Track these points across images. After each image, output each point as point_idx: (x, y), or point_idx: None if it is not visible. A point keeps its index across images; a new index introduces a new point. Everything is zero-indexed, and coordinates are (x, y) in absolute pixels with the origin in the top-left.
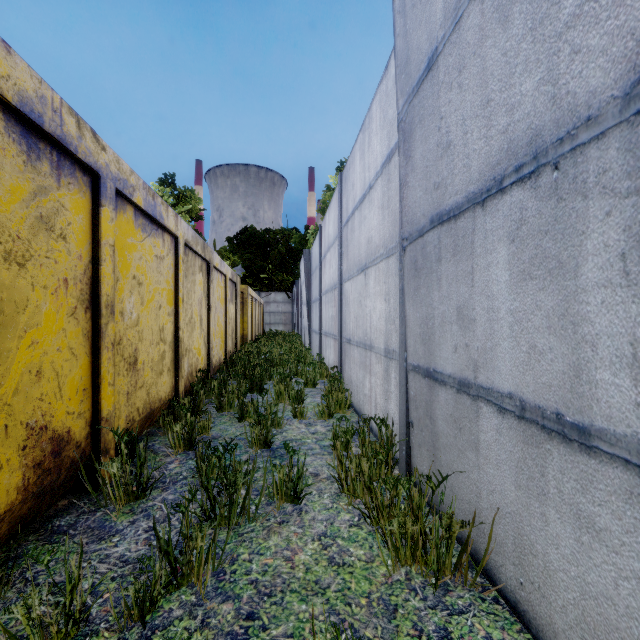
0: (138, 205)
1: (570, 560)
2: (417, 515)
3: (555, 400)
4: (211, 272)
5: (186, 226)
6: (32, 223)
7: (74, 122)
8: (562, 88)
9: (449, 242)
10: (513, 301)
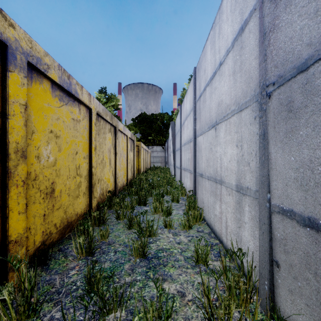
0: (53, 80)
1: None
2: None
3: None
4: (117, 133)
5: (98, 103)
6: None
7: None
8: None
9: None
10: None
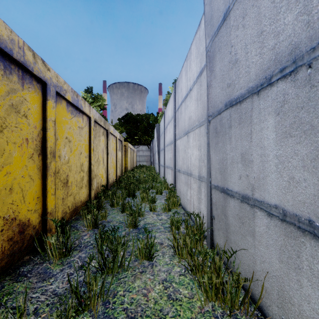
0: (68, 100)
1: (318, 312)
2: (218, 272)
3: (308, 212)
4: (108, 135)
5: (95, 111)
6: (7, 108)
7: (31, 54)
8: (314, 15)
9: (236, 116)
10: (278, 150)
